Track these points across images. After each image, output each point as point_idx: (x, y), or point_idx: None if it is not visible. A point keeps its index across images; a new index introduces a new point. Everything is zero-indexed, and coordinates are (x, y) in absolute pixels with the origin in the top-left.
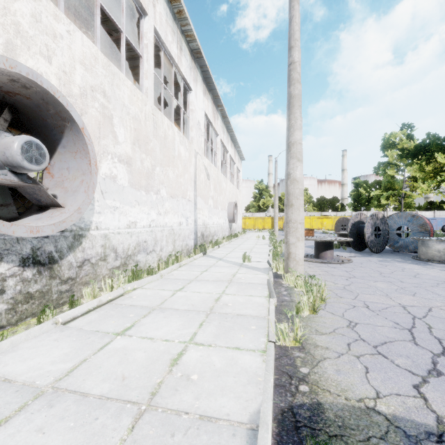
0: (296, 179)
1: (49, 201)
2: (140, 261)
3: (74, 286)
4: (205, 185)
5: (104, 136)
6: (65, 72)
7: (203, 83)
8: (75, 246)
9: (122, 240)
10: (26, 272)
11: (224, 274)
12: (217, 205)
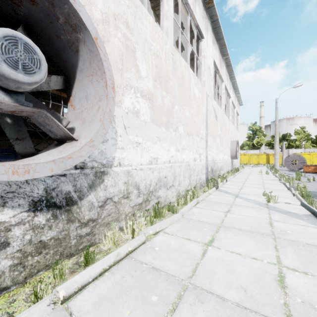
0: None
1: (62, 133)
2: (161, 197)
3: (95, 228)
4: (214, 125)
5: (127, 69)
6: None
7: (212, 33)
8: (96, 184)
9: (144, 177)
10: (38, 217)
11: (257, 221)
12: (222, 143)
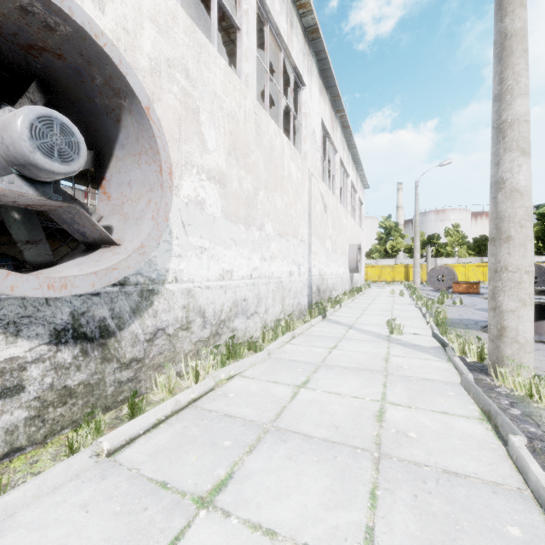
0: (518, 190)
1: (97, 235)
2: (238, 329)
3: (141, 372)
4: (321, 220)
5: (187, 139)
6: (126, 30)
7: (319, 77)
8: (142, 308)
9: (212, 299)
10: (62, 353)
11: (370, 357)
12: (335, 248)
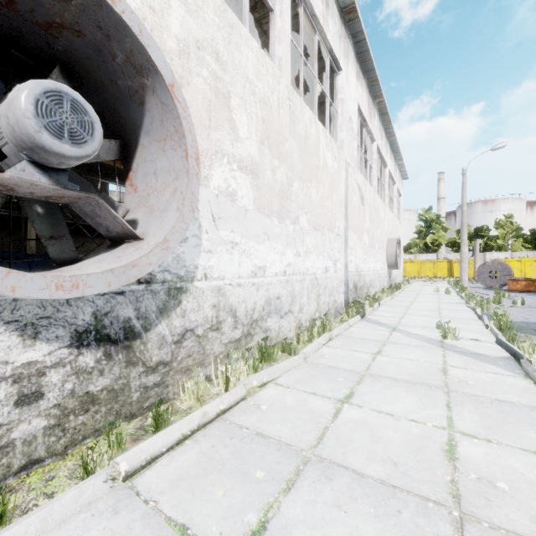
0: None
1: (120, 229)
2: (271, 329)
3: (169, 376)
4: (358, 212)
5: (217, 126)
6: (152, 9)
7: (356, 61)
8: (170, 308)
9: (243, 297)
10: (84, 356)
11: (423, 368)
12: (373, 242)
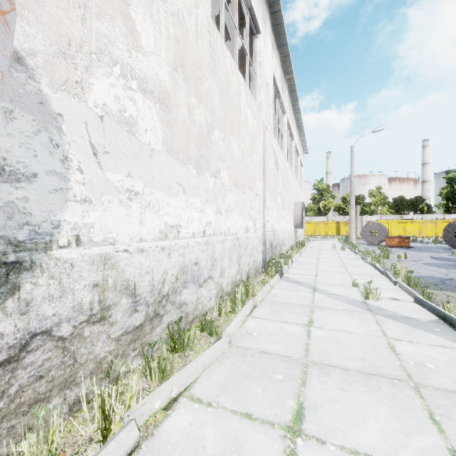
0: None
1: None
2: (187, 302)
3: None
4: (273, 175)
5: (101, 13)
6: None
7: (271, 31)
8: None
9: (148, 266)
10: None
11: (369, 345)
12: (284, 205)
